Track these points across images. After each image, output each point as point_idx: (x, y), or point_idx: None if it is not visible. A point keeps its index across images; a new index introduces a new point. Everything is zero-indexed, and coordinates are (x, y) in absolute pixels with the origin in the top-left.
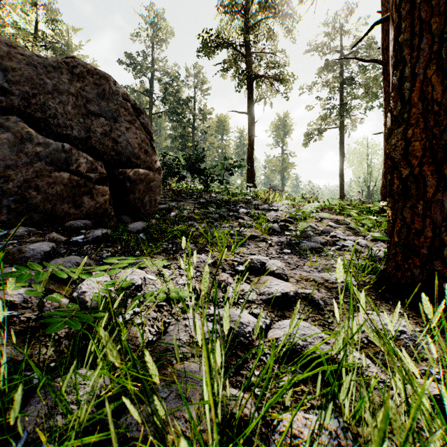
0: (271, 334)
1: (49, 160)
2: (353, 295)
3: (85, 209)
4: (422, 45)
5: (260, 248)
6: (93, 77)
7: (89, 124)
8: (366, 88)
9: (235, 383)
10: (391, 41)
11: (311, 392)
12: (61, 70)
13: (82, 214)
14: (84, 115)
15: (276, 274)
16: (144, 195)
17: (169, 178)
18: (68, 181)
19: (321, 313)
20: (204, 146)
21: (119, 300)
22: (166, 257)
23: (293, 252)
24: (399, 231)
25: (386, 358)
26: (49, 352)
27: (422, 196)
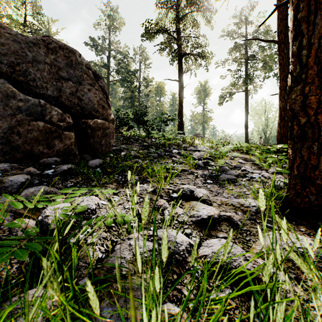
0: (200, 251)
1: (29, 112)
2: (263, 217)
3: (56, 149)
4: (316, 21)
5: (189, 179)
6: (63, 51)
7: (60, 86)
8: (264, 63)
9: (172, 297)
10: (291, 19)
11: (238, 306)
12: (39, 45)
13: (53, 153)
14: (57, 79)
15: (202, 200)
16: (101, 139)
17: (121, 127)
18: (43, 128)
19: (240, 232)
20: (147, 105)
21: (70, 226)
22: (117, 186)
23: (214, 182)
24: (298, 166)
25: (307, 280)
26: (13, 269)
27: (317, 139)
